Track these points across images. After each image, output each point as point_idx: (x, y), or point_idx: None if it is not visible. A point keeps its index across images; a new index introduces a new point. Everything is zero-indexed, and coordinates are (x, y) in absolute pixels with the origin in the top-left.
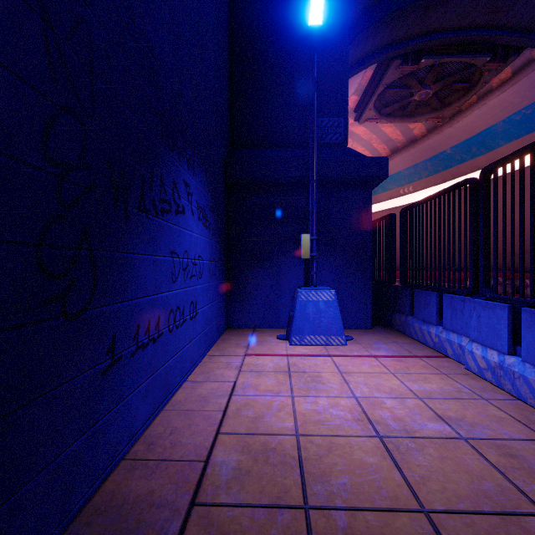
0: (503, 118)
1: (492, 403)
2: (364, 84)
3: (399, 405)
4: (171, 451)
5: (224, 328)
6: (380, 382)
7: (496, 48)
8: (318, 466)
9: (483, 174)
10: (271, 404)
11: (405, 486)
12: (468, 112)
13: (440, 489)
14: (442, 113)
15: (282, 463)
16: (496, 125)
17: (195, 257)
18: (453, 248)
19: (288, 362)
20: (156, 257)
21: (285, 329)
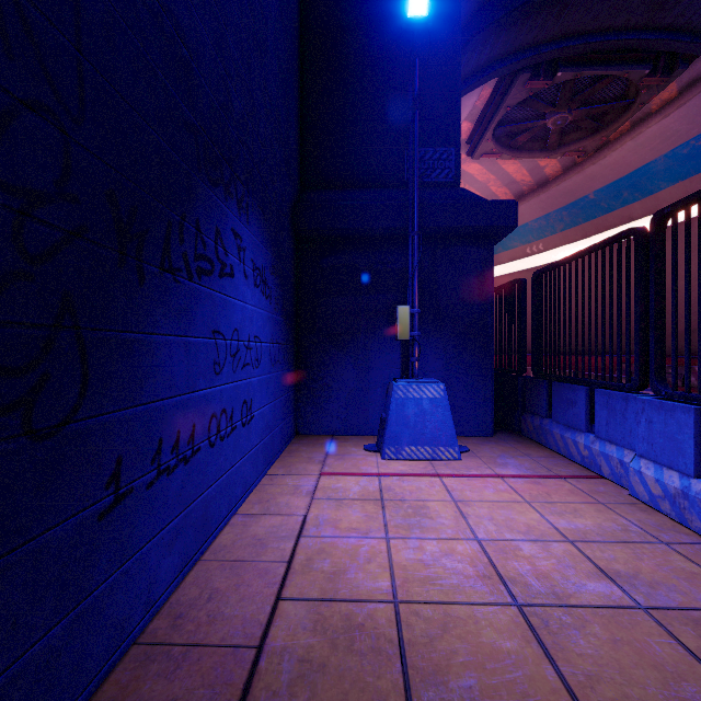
0: (665, 152)
1: (676, 549)
2: (480, 106)
3: (541, 553)
4: (208, 630)
5: (292, 434)
6: (512, 516)
7: (657, 56)
8: (428, 655)
9: (656, 221)
10: (356, 550)
11: (564, 691)
12: (618, 144)
13: (618, 697)
14: (584, 145)
15: (375, 651)
16: (655, 162)
17: (249, 337)
18: (610, 326)
19: (381, 485)
20: (190, 338)
21: (375, 436)
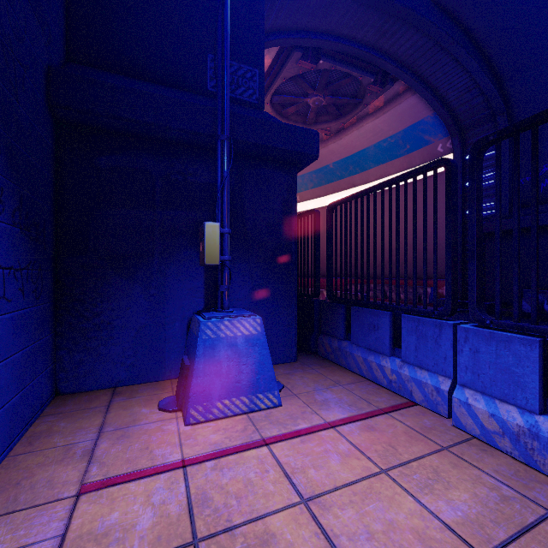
0: (375, 143)
1: None
2: None
3: None
4: None
5: (44, 400)
6: (388, 515)
7: (377, 72)
8: None
9: (478, 148)
10: None
11: None
12: (349, 131)
13: None
14: (330, 126)
15: None
16: (369, 148)
17: None
18: (414, 254)
19: (189, 493)
20: None
21: (173, 381)
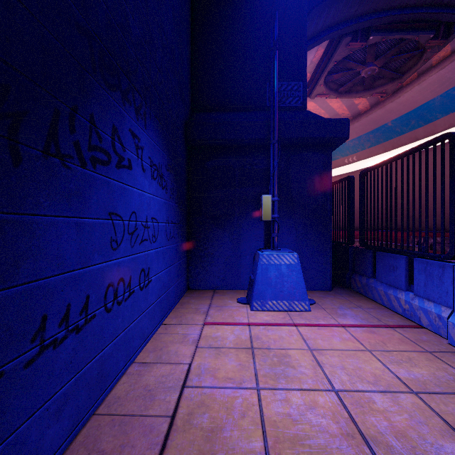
0: (441, 93)
1: None
2: (316, 61)
3: (393, 406)
4: None
5: (184, 290)
6: (359, 365)
7: (438, 25)
8: None
9: None
10: (232, 403)
11: None
12: (409, 88)
13: None
14: (386, 88)
15: None
16: (434, 100)
17: (147, 219)
18: (426, 209)
19: (250, 334)
20: (82, 219)
21: (245, 291)
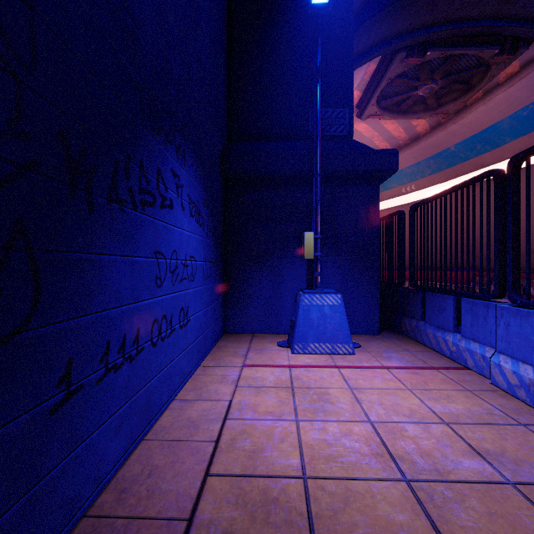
0: (510, 114)
1: (533, 430)
2: (367, 78)
3: (423, 434)
4: (147, 503)
5: (221, 333)
6: (397, 401)
7: (504, 40)
8: (333, 527)
9: (512, 163)
10: (272, 431)
11: None
12: (473, 108)
13: None
14: (447, 109)
15: (287, 523)
16: (502, 122)
17: (186, 257)
18: (473, 248)
19: (291, 375)
20: (134, 258)
21: (286, 335)
